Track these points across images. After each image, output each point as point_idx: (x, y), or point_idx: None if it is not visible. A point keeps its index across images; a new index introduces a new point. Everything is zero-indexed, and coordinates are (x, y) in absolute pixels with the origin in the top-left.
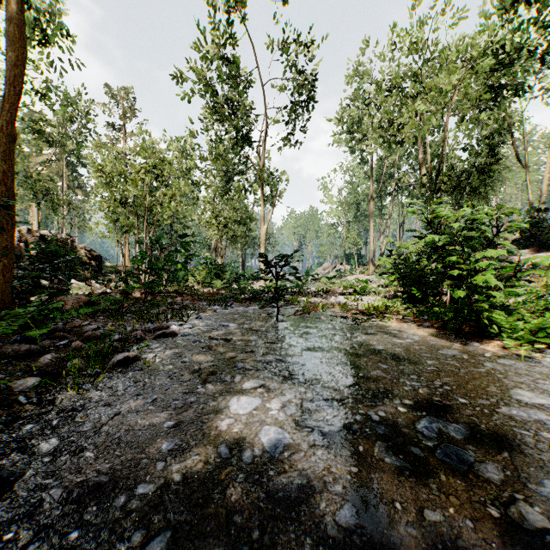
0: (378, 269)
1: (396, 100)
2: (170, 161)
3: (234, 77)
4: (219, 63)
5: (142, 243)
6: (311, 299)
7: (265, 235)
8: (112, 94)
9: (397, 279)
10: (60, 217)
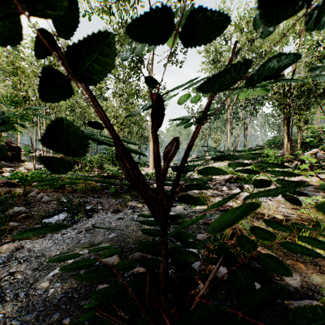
0: None
1: None
2: None
3: None
4: None
5: None
6: (203, 191)
7: None
8: None
9: (309, 168)
10: None
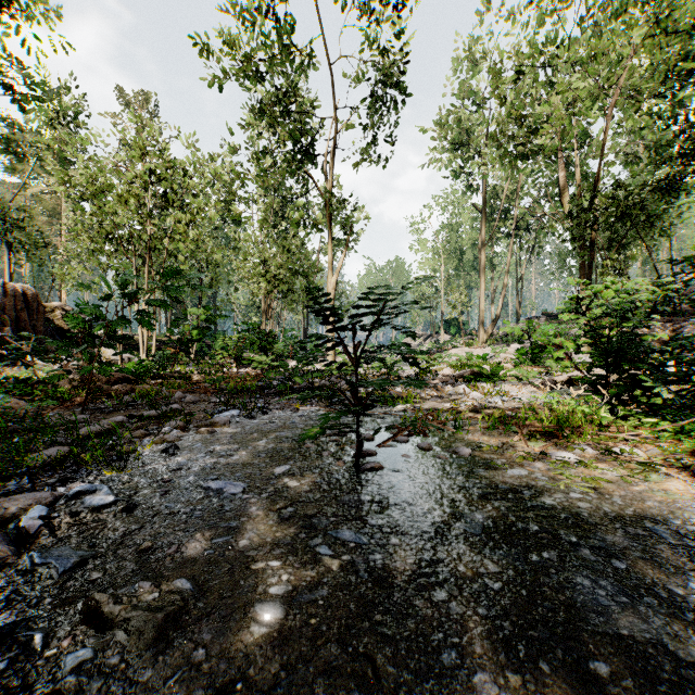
0: (491, 339)
1: (530, 86)
2: (186, 170)
3: (286, 48)
4: (263, 21)
5: (87, 286)
6: (413, 391)
7: (335, 289)
8: (124, 99)
9: (568, 356)
10: (37, 264)
